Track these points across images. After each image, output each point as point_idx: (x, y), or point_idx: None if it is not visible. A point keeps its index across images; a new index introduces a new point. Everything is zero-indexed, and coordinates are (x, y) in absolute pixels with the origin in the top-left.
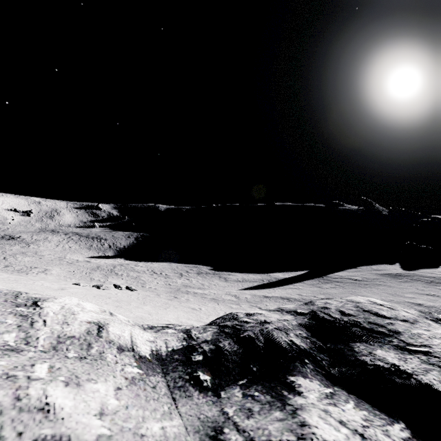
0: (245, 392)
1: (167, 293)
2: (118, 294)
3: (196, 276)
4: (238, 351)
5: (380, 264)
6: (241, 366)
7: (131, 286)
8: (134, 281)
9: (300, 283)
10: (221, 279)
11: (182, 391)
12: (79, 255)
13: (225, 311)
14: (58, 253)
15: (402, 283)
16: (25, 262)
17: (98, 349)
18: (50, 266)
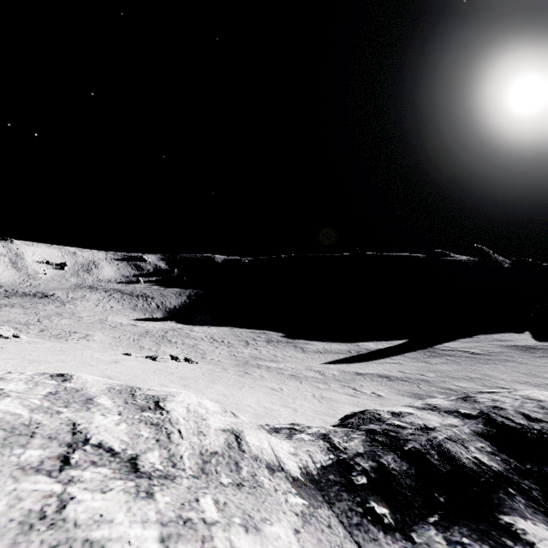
0: (447, 536)
1: (235, 367)
2: (179, 368)
3: (266, 345)
4: (409, 472)
5: (503, 333)
6: (422, 494)
7: (190, 358)
8: (192, 350)
9: (400, 356)
10: (297, 349)
11: (363, 531)
12: (123, 317)
13: (312, 392)
14: (98, 314)
15: (537, 359)
16: (62, 326)
17: (248, 469)
18: (91, 330)
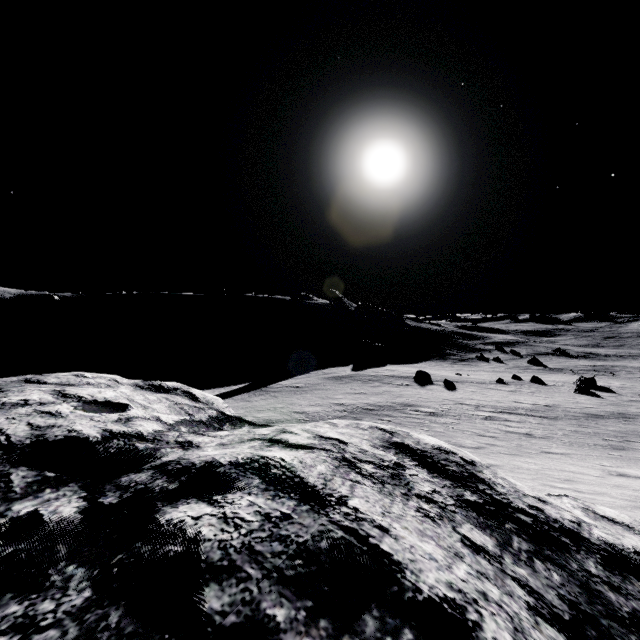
0: None
1: None
2: None
3: None
4: None
5: (333, 368)
6: None
7: None
8: None
9: (227, 399)
10: None
11: None
12: None
13: None
14: None
15: (341, 385)
16: None
17: None
18: None
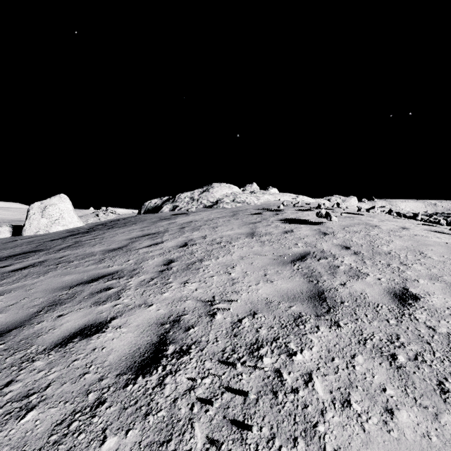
0: None
1: None
2: None
3: None
4: None
5: None
6: None
7: None
8: None
9: None
10: None
11: None
12: None
13: None
14: None
15: None
16: None
17: (408, 212)
18: None
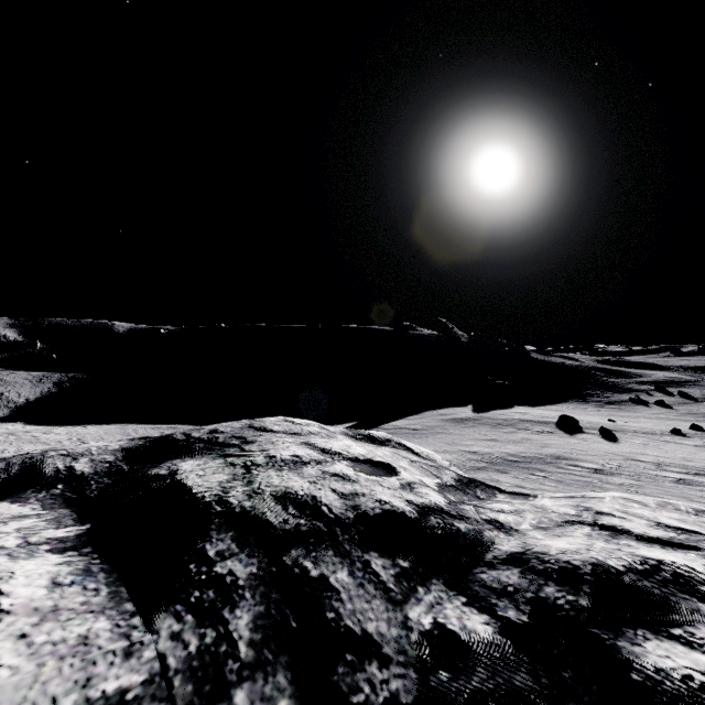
0: None
1: None
2: None
3: None
4: None
5: (449, 408)
6: None
7: None
8: None
9: None
10: None
11: None
12: None
13: None
14: None
15: (466, 429)
16: None
17: None
18: None
